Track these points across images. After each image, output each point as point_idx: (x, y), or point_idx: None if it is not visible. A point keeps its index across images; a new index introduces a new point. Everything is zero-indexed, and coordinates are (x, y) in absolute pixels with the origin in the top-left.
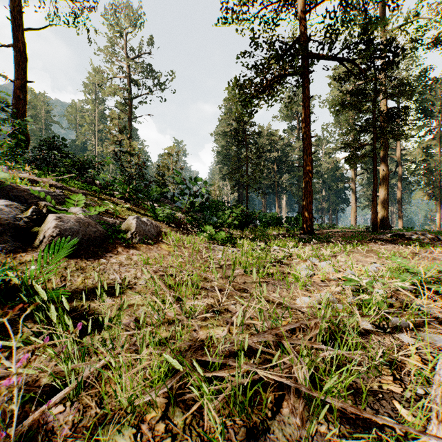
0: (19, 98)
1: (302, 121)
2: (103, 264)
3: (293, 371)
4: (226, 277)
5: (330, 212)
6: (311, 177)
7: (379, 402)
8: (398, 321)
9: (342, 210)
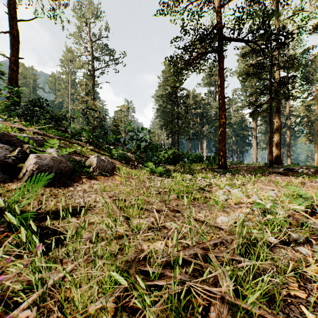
0: (13, 70)
1: (218, 86)
2: (71, 191)
3: (218, 280)
4: (163, 201)
5: (238, 152)
6: (225, 127)
7: (289, 306)
8: (297, 236)
9: (247, 151)
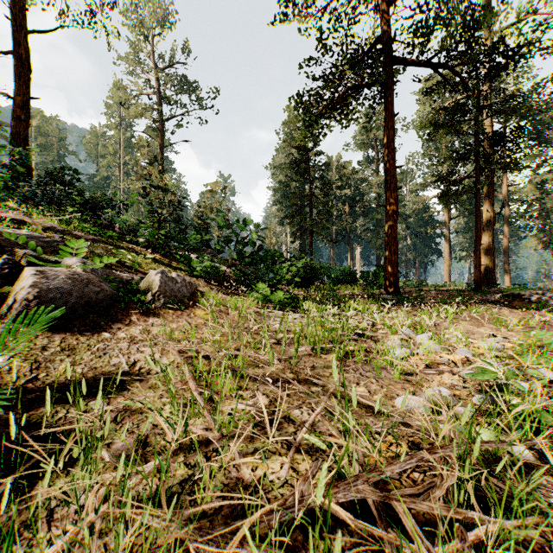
0: (19, 119)
1: (384, 147)
2: (105, 340)
3: None
4: (286, 359)
5: (417, 265)
6: (396, 220)
7: None
8: None
9: (432, 263)
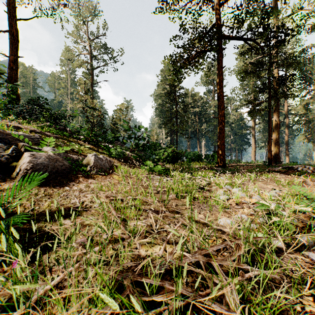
0: (12, 68)
1: (217, 85)
2: (67, 191)
3: (224, 295)
4: (162, 201)
5: (236, 151)
6: (224, 126)
7: None
8: (305, 240)
9: (245, 150)
